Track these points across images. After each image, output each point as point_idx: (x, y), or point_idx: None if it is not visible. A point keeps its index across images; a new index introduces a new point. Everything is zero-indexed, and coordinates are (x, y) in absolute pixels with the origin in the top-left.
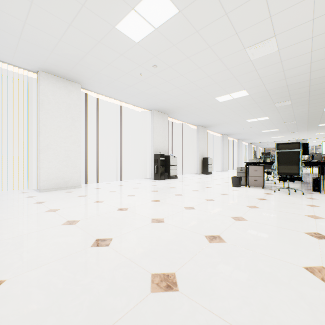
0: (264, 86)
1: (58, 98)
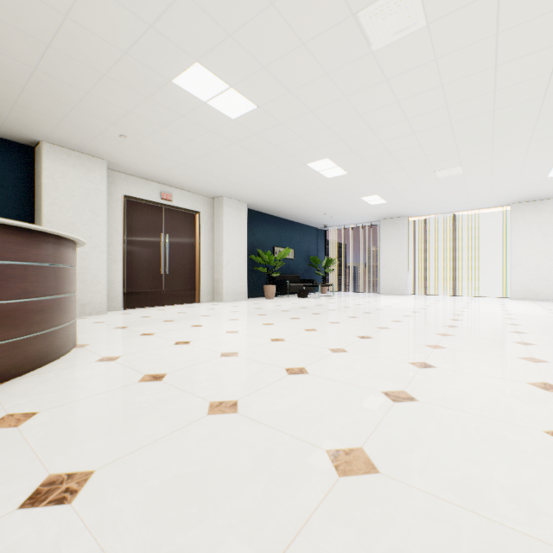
0: None
1: (527, 221)
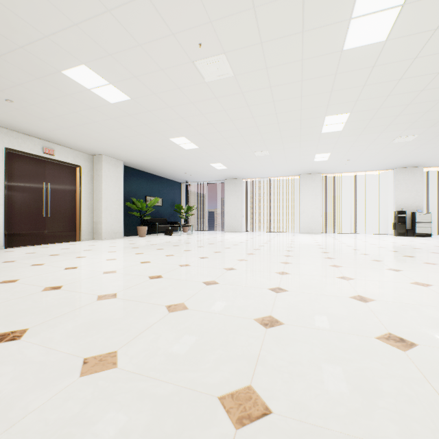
0: None
1: (308, 185)
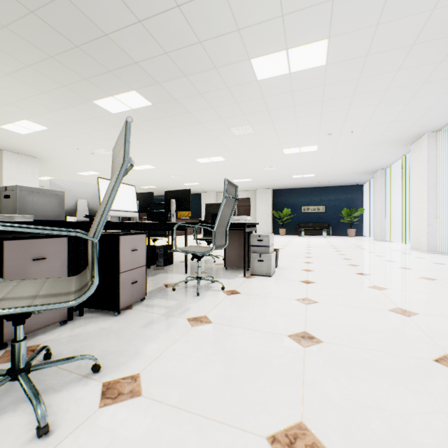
0: (225, 83)
1: (416, 162)
